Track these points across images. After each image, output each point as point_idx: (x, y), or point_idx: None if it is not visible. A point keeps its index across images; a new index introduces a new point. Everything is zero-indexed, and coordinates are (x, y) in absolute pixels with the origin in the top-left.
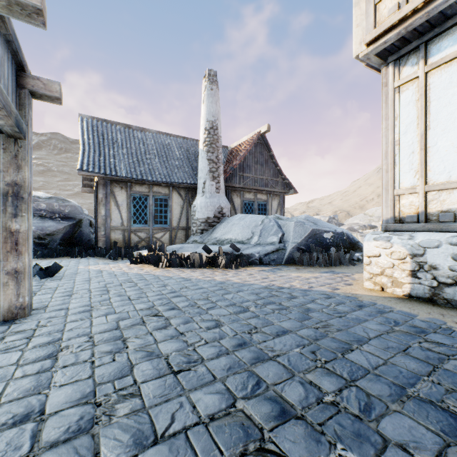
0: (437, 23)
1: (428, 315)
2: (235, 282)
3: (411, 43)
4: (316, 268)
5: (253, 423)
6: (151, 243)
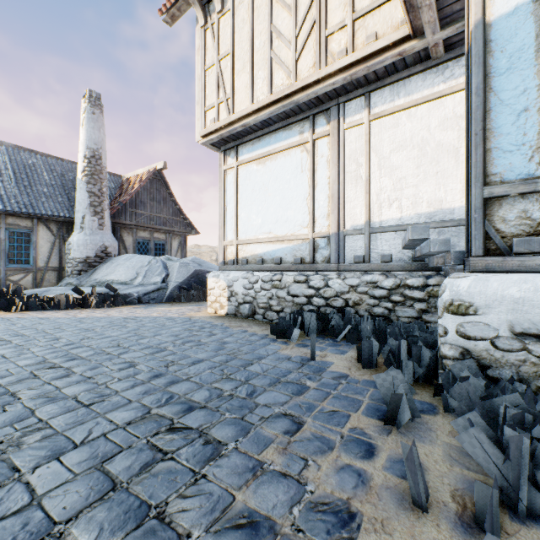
0: (239, 137)
1: (221, 322)
2: (98, 317)
3: (231, 143)
4: (190, 303)
5: (53, 363)
6: (3, 287)
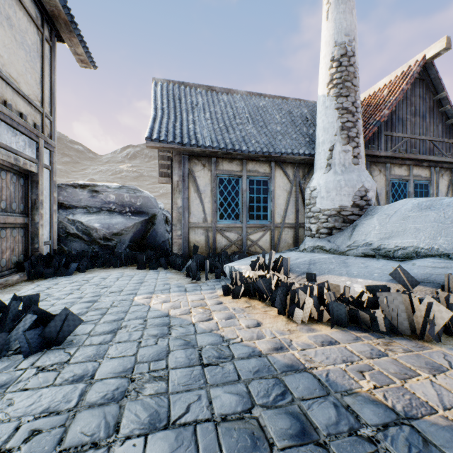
0: None
1: None
2: None
3: None
4: None
5: None
6: (244, 248)
